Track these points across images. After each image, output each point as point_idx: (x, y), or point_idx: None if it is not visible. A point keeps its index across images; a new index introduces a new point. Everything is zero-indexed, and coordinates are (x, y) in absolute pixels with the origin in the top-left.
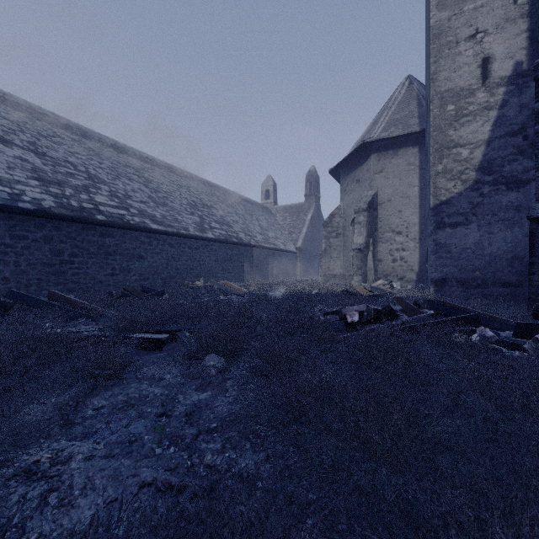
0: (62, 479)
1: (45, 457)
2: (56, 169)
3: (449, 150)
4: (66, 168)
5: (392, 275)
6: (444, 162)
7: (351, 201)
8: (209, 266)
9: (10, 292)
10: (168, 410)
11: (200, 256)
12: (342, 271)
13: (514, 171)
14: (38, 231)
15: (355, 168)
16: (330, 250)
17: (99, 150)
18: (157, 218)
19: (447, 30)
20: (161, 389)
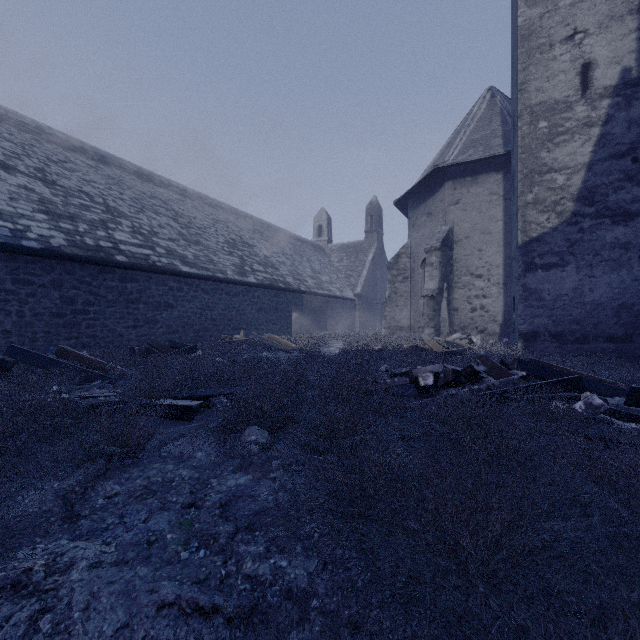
0: (59, 595)
1: (38, 564)
2: (68, 201)
3: (541, 176)
4: (80, 200)
5: (471, 328)
6: (535, 190)
7: (421, 238)
8: (250, 316)
9: (11, 348)
10: (197, 499)
11: (240, 304)
12: (410, 322)
13: (622, 201)
14: (46, 274)
15: (426, 198)
16: (396, 297)
17: (120, 178)
18: (189, 259)
19: (539, 31)
20: (190, 471)
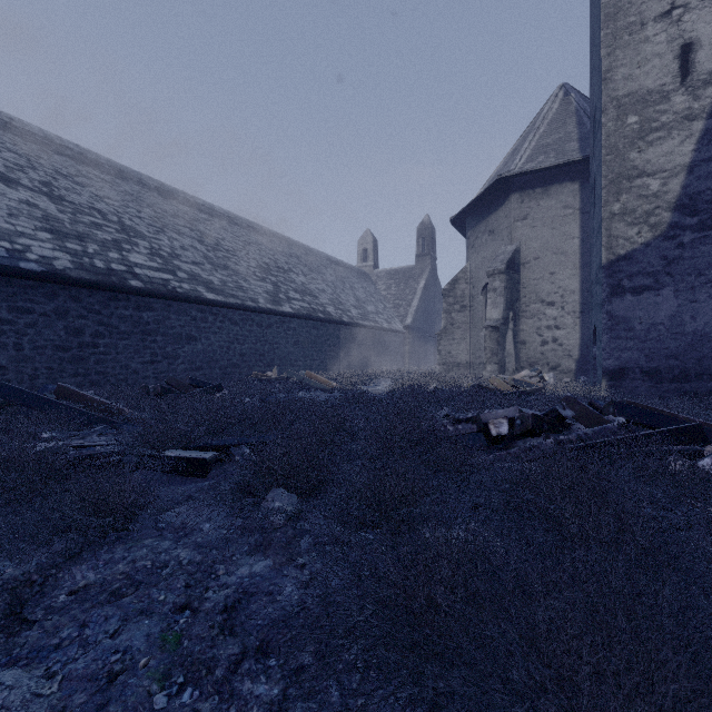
0: None
1: None
2: (77, 218)
3: (630, 181)
4: (92, 217)
5: (541, 364)
6: (622, 198)
7: (482, 261)
8: (285, 351)
9: (1, 387)
10: (194, 598)
11: (274, 337)
12: (468, 358)
13: None
14: (48, 301)
15: (488, 214)
16: (452, 329)
17: (139, 194)
18: (215, 285)
19: (627, 7)
20: (190, 551)
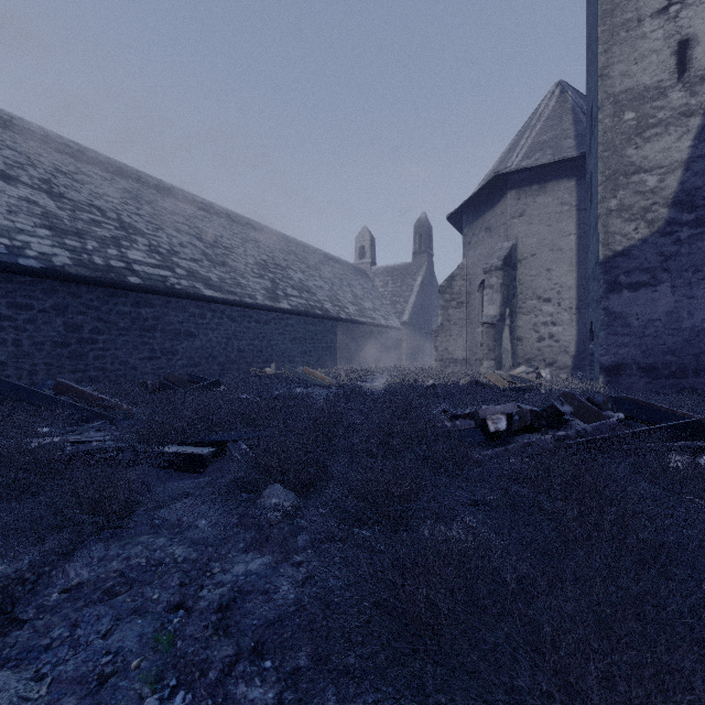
0: None
1: None
2: (76, 215)
3: (627, 177)
4: (91, 214)
5: (538, 360)
6: (619, 195)
7: (478, 258)
8: (283, 347)
9: None
10: (188, 597)
11: (272, 333)
12: (465, 354)
13: None
14: (47, 298)
15: (484, 211)
16: (449, 325)
17: (138, 192)
18: (213, 282)
19: (624, 4)
20: (186, 549)
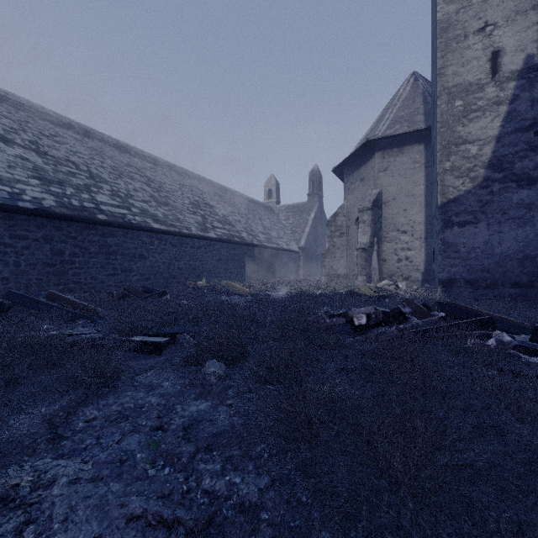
0: (42, 508)
1: (25, 480)
2: (58, 168)
3: (457, 147)
4: (68, 168)
5: (397, 275)
6: (452, 159)
7: (355, 200)
8: (211, 266)
9: (8, 293)
10: (164, 423)
11: (203, 256)
12: (346, 271)
13: (526, 168)
14: (38, 230)
15: (359, 166)
16: (334, 250)
17: (101, 149)
18: (159, 217)
19: (455, 24)
20: (158, 398)
